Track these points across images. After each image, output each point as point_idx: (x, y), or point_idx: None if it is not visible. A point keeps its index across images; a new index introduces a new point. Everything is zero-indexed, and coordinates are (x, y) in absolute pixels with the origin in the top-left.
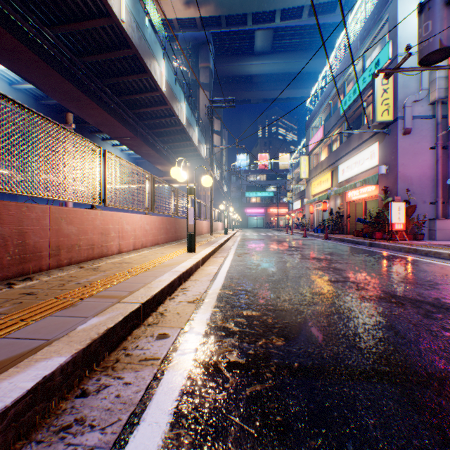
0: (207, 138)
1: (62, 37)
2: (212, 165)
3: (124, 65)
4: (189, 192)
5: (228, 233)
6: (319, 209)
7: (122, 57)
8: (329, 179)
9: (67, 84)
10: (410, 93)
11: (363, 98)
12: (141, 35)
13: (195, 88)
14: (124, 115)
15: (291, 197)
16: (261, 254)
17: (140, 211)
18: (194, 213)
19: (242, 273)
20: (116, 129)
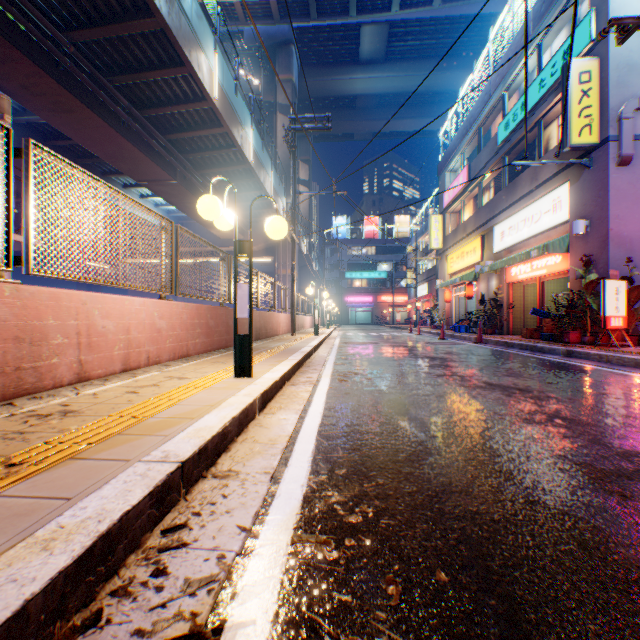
0: (288, 188)
1: None
2: (295, 223)
3: (145, 52)
4: (239, 250)
5: (321, 332)
6: (460, 296)
7: (140, 33)
8: (478, 249)
9: (45, 78)
10: (629, 95)
11: (539, 114)
12: None
13: (270, 115)
14: (151, 142)
15: (414, 279)
16: (383, 376)
17: (188, 300)
18: (249, 294)
19: (356, 436)
20: (140, 165)
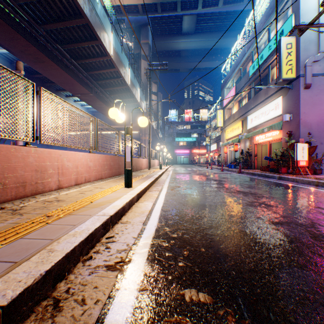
0: (146, 96)
1: (26, 7)
2: (150, 115)
3: (78, 33)
4: (126, 131)
5: (163, 168)
6: (232, 150)
7: (76, 25)
8: (240, 127)
9: (31, 47)
10: (310, 55)
11: (268, 62)
12: (92, 8)
13: (138, 60)
14: (80, 76)
15: (209, 141)
16: (191, 188)
17: (97, 152)
18: (131, 151)
19: (177, 210)
20: (75, 86)
